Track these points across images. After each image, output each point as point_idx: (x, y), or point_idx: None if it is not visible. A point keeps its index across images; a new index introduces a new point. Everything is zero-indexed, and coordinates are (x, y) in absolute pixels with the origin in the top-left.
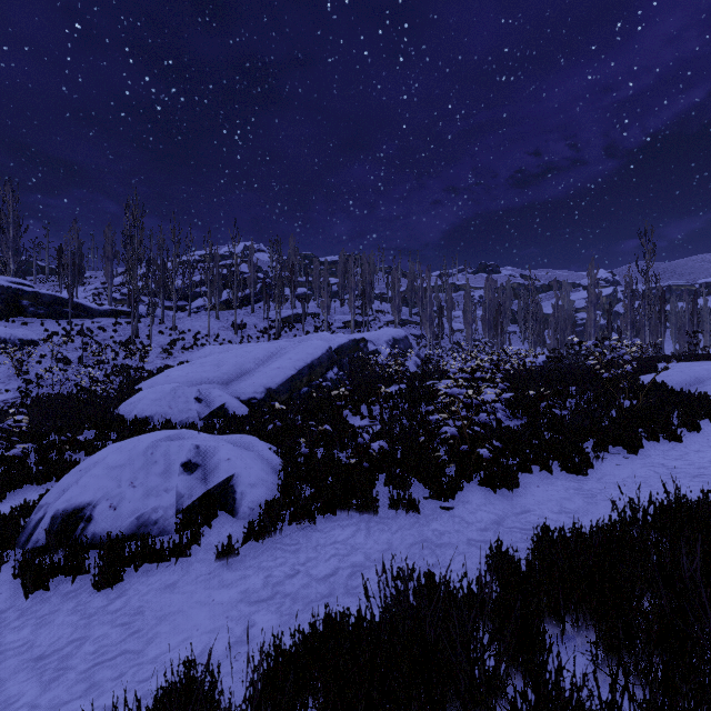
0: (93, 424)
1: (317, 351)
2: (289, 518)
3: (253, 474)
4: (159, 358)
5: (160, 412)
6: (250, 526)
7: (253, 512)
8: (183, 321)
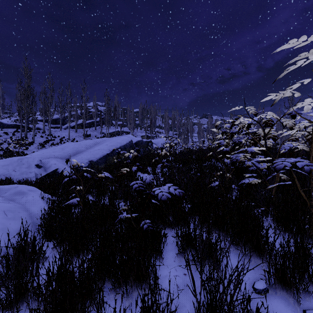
0: None
1: (123, 141)
2: None
3: None
4: (36, 148)
5: (5, 174)
6: None
7: None
8: (57, 132)
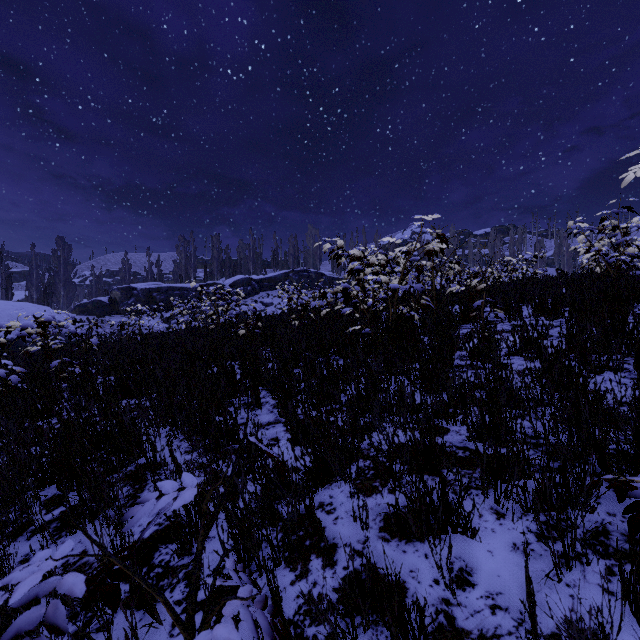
0: None
1: None
2: None
3: None
4: None
5: None
6: None
7: None
8: None
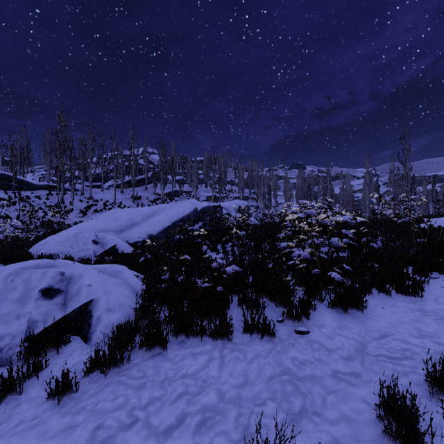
0: (4, 259)
1: (186, 210)
2: (139, 345)
3: (112, 299)
4: (77, 217)
5: (63, 251)
6: (95, 355)
7: (106, 338)
8: (98, 194)
